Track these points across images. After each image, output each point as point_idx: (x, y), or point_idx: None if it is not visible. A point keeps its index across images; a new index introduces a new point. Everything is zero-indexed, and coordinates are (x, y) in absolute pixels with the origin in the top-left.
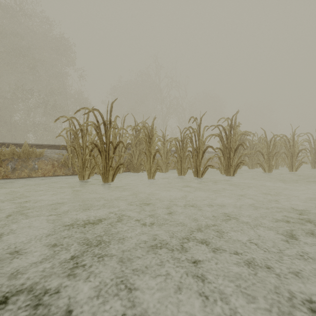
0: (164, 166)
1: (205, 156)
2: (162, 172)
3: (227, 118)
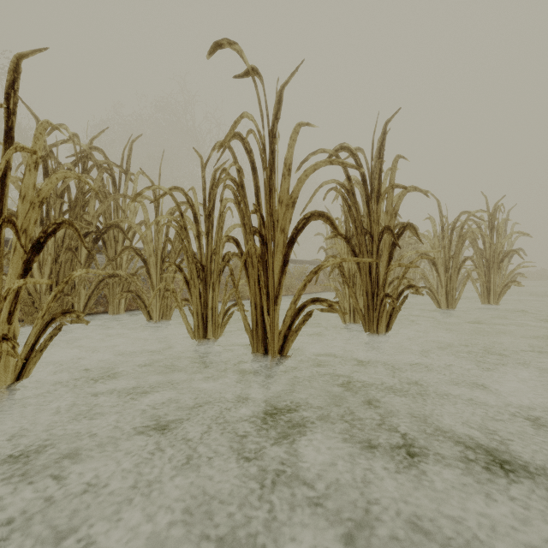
0: (156, 297)
1: (289, 269)
2: (151, 320)
3: (356, 148)
